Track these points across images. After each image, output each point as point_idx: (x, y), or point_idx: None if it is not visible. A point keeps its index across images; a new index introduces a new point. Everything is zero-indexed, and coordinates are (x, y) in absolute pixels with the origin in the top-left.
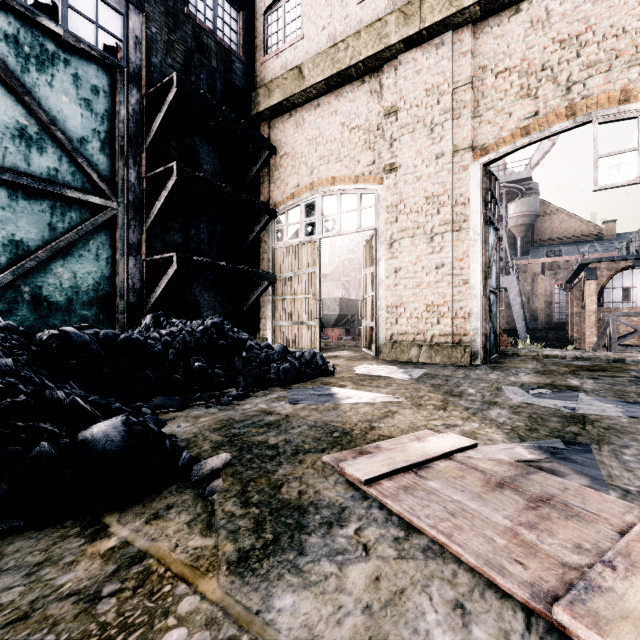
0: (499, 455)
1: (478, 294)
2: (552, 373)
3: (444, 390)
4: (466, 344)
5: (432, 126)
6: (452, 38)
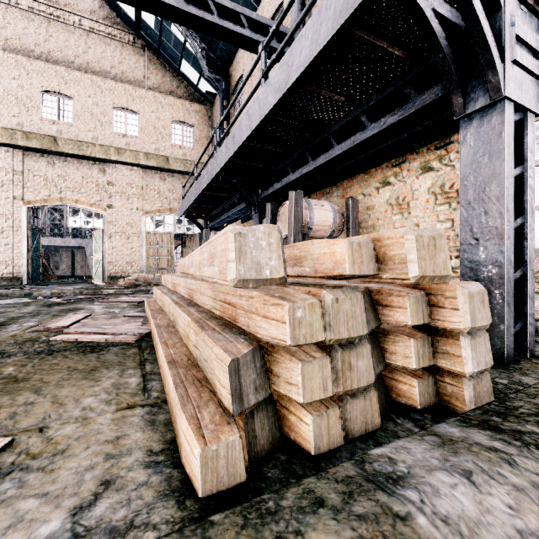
0: (6, 288)
1: (26, 257)
2: (52, 284)
3: (2, 287)
4: (20, 277)
5: (3, 184)
6: (13, 152)
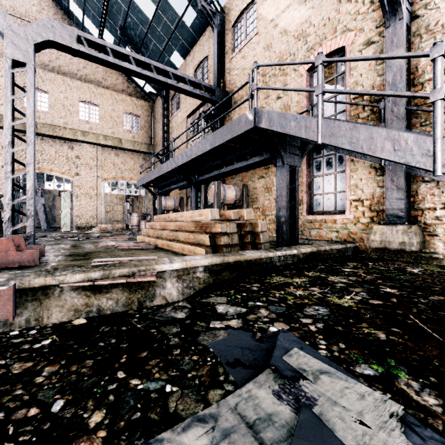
0: None
1: None
2: None
3: None
4: None
5: None
6: (1, 131)
